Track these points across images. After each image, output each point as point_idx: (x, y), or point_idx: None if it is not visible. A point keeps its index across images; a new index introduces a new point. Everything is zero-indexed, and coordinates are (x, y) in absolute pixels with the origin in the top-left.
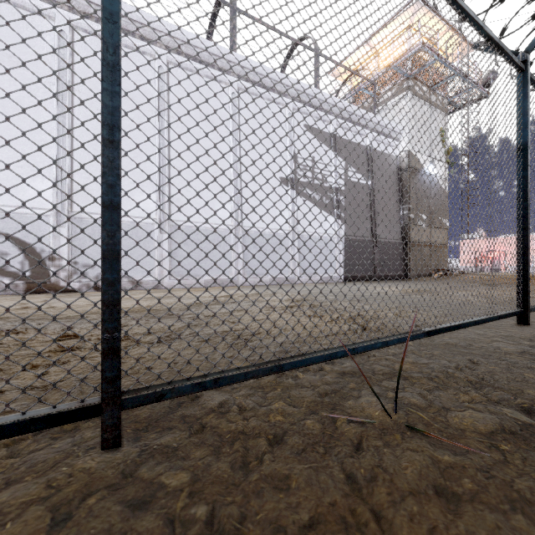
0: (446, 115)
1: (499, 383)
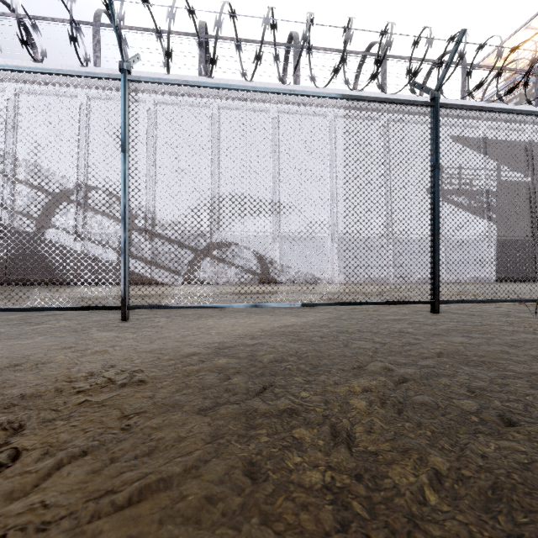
0: None
1: None
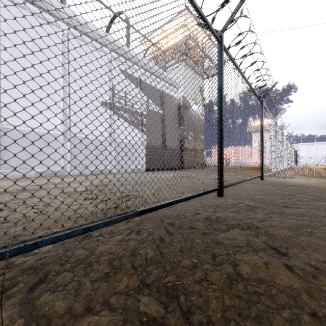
0: (203, 79)
1: (170, 255)
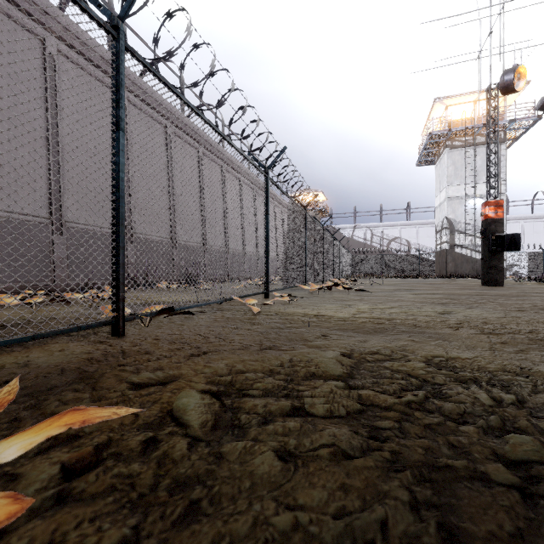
0: None
1: None
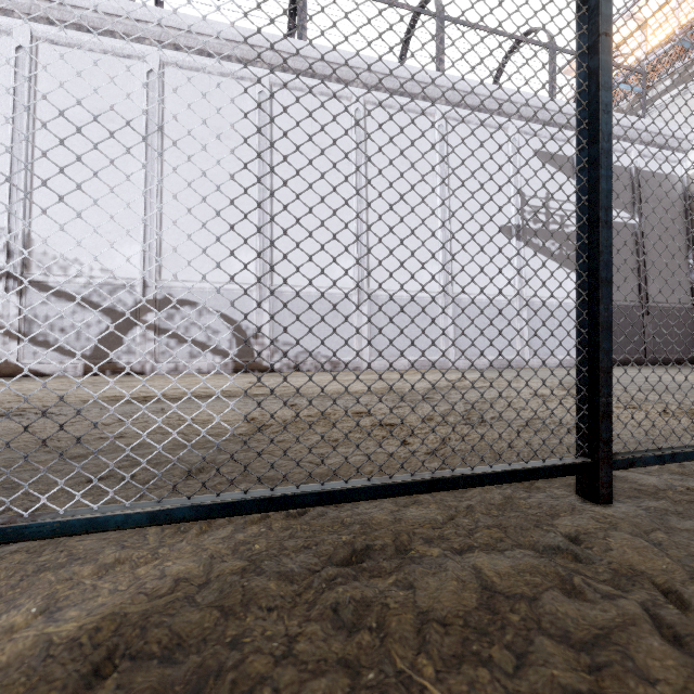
0: None
1: None
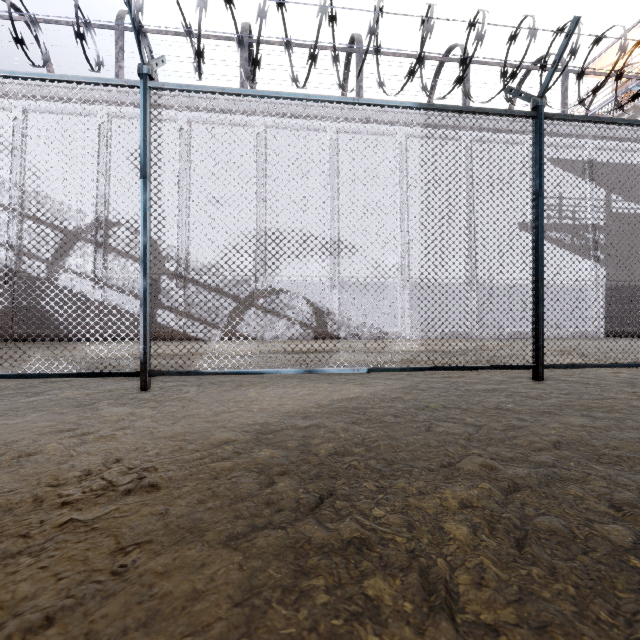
0: None
1: None
